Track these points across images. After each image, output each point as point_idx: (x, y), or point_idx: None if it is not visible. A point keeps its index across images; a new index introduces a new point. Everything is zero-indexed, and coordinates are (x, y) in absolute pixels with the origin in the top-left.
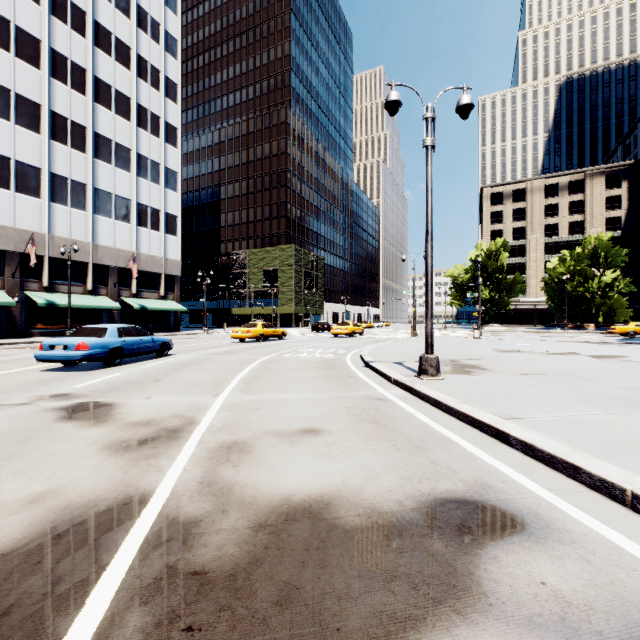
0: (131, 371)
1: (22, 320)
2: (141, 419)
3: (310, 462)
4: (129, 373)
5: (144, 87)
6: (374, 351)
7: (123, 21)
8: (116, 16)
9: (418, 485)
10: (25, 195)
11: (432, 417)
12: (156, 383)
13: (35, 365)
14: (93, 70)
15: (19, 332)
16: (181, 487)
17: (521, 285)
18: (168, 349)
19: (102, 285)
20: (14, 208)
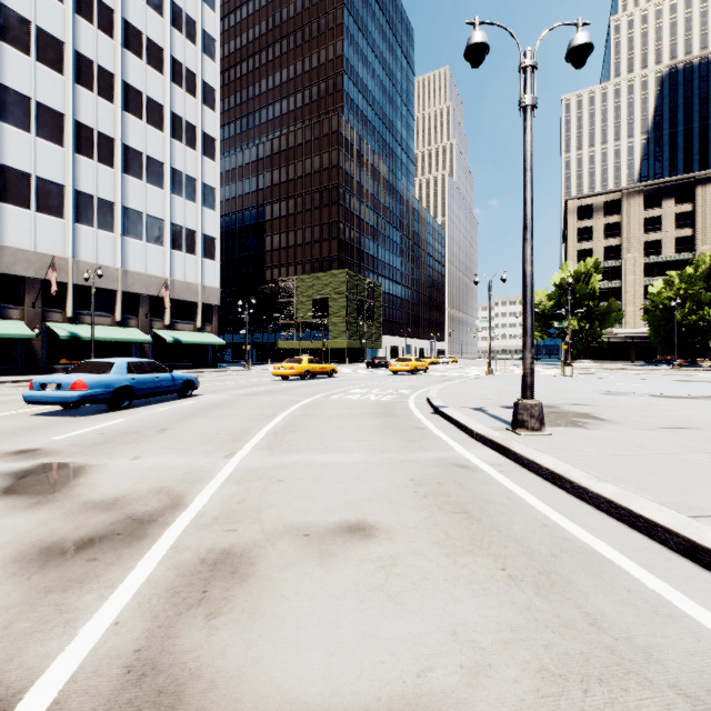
0: (138, 416)
1: (44, 355)
2: (106, 496)
3: (352, 611)
4: (134, 419)
5: (179, 93)
6: (444, 392)
7: (155, 19)
8: (147, 14)
9: (585, 703)
10: (47, 215)
11: (552, 503)
12: (159, 434)
13: (31, 407)
14: (122, 75)
15: (40, 368)
16: (83, 682)
17: (617, 313)
18: (192, 388)
19: (132, 316)
20: (35, 230)
